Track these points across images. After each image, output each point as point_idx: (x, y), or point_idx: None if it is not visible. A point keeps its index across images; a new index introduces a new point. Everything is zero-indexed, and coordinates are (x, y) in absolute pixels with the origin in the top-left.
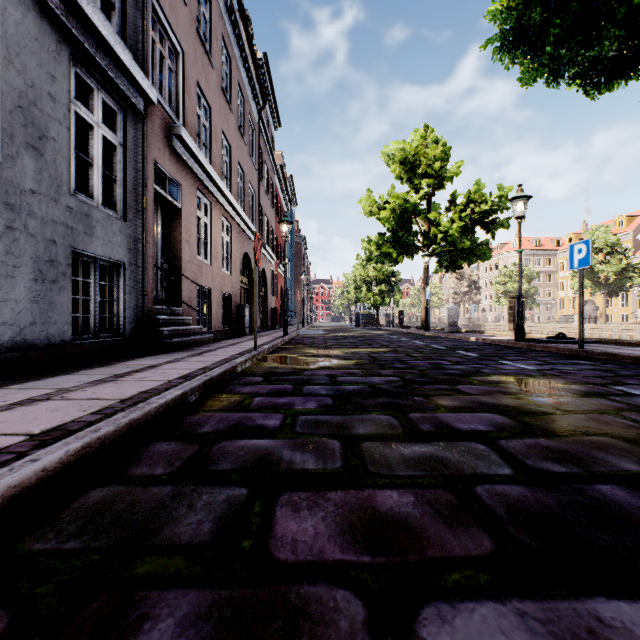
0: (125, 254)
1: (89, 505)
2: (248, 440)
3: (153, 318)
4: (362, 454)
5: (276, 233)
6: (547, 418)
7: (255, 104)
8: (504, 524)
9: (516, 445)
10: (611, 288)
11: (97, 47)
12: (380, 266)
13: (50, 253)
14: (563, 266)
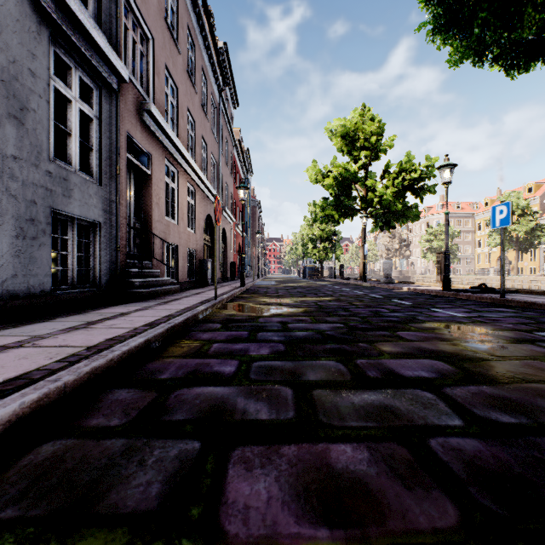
0: (100, 214)
1: (37, 462)
2: (204, 387)
3: (126, 271)
4: (314, 403)
5: (235, 198)
6: (485, 364)
7: (216, 86)
8: (465, 486)
9: (461, 393)
10: (522, 245)
11: (74, 30)
12: (324, 226)
13: (31, 213)
14: (480, 226)
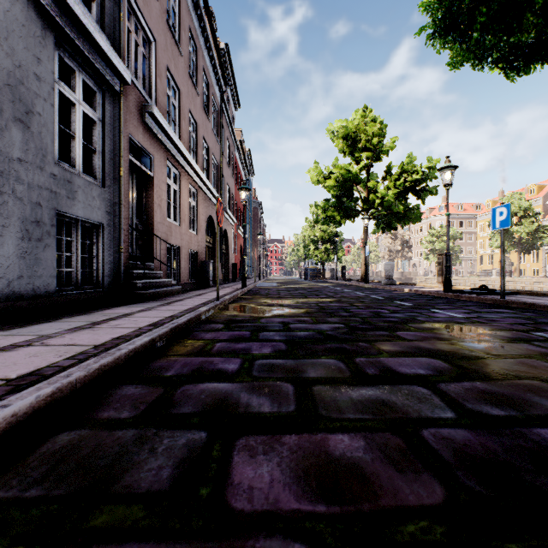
0: (103, 216)
1: (55, 450)
2: (209, 383)
3: (128, 272)
4: (314, 397)
5: (236, 199)
6: (480, 362)
7: (218, 88)
8: (453, 470)
9: (455, 388)
10: (524, 246)
11: (78, 34)
12: (326, 227)
13: (36, 215)
14: (482, 228)
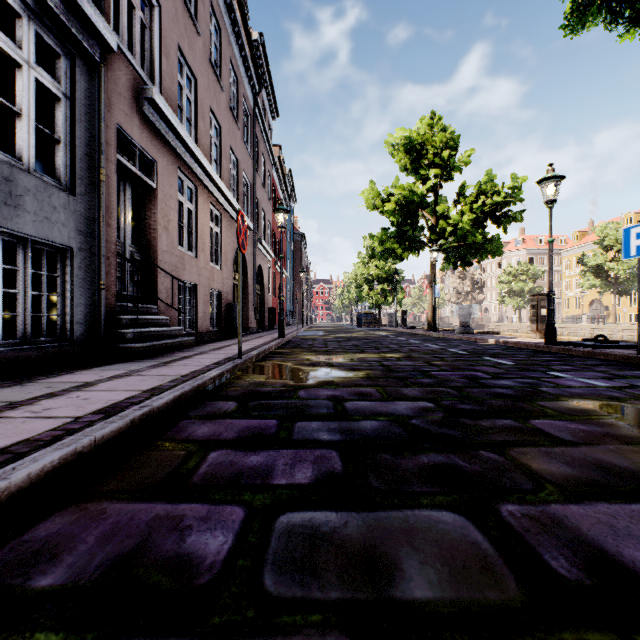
0: (72, 236)
1: None
2: None
3: (115, 318)
4: None
5: (274, 229)
6: None
7: (250, 88)
8: None
9: None
10: (621, 287)
11: None
12: (382, 264)
13: None
14: (568, 265)
